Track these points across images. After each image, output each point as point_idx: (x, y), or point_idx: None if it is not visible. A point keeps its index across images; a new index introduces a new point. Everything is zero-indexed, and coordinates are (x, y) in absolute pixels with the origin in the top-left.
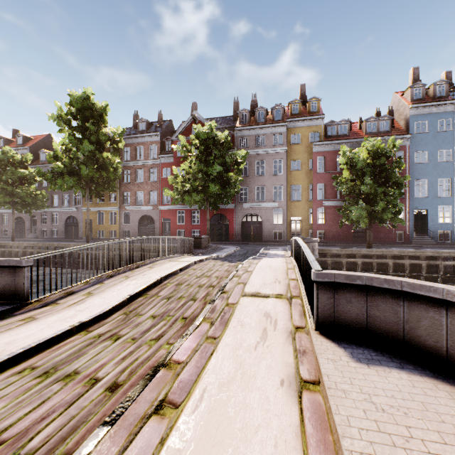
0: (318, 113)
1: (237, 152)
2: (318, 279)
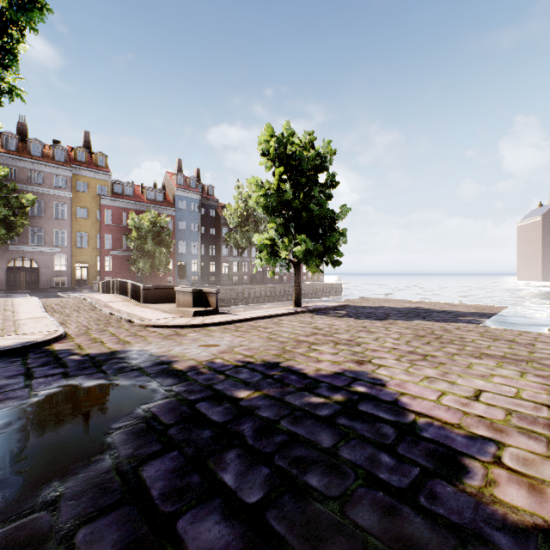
0: (106, 169)
1: (25, 196)
2: (144, 288)
